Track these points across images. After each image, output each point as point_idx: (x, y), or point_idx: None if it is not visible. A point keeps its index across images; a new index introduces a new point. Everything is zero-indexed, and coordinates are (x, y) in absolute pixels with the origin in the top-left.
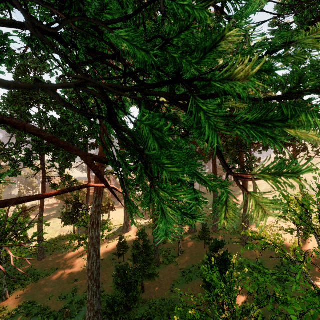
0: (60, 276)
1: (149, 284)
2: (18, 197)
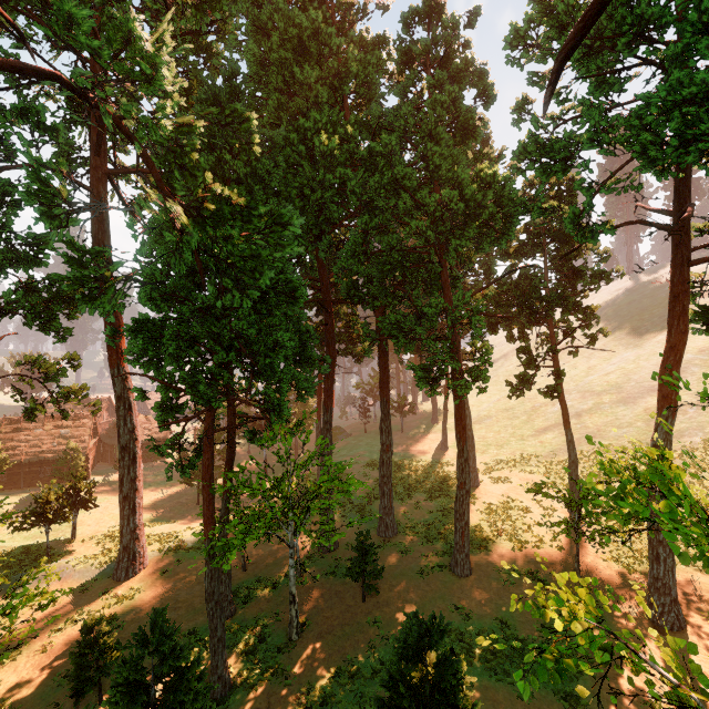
0: None
1: None
2: None
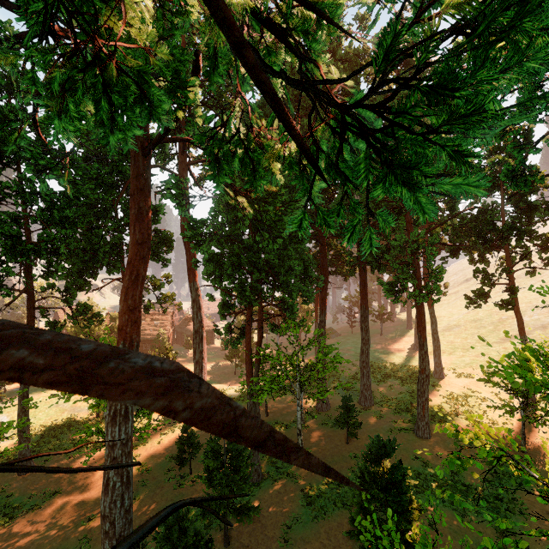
0: (59, 510)
1: (240, 525)
2: None
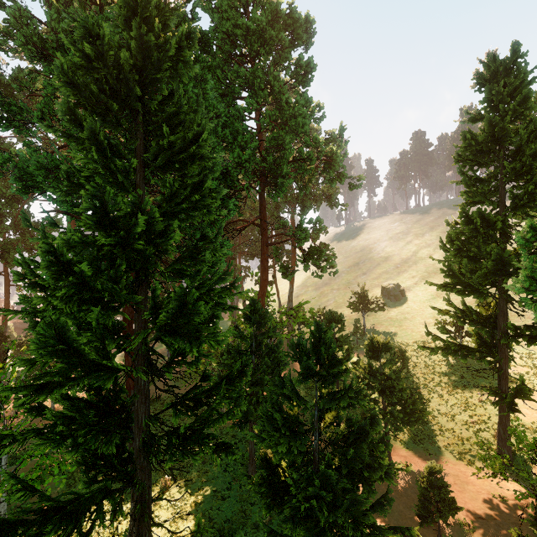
0: None
1: None
2: None
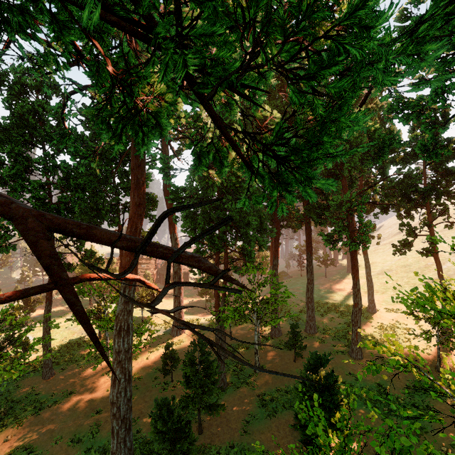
0: (74, 405)
1: (210, 419)
2: (20, 281)
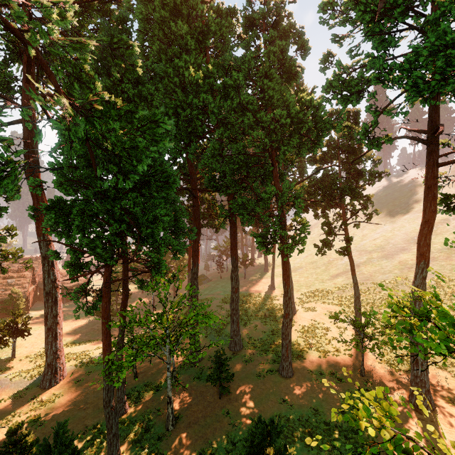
0: None
1: None
2: None
